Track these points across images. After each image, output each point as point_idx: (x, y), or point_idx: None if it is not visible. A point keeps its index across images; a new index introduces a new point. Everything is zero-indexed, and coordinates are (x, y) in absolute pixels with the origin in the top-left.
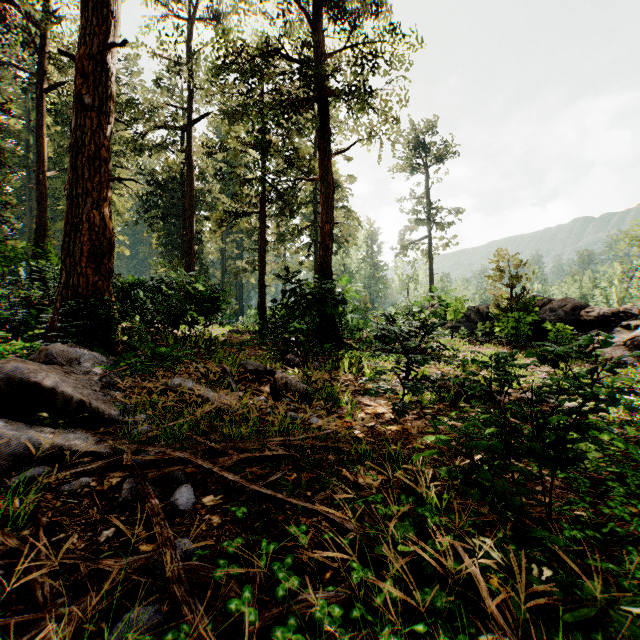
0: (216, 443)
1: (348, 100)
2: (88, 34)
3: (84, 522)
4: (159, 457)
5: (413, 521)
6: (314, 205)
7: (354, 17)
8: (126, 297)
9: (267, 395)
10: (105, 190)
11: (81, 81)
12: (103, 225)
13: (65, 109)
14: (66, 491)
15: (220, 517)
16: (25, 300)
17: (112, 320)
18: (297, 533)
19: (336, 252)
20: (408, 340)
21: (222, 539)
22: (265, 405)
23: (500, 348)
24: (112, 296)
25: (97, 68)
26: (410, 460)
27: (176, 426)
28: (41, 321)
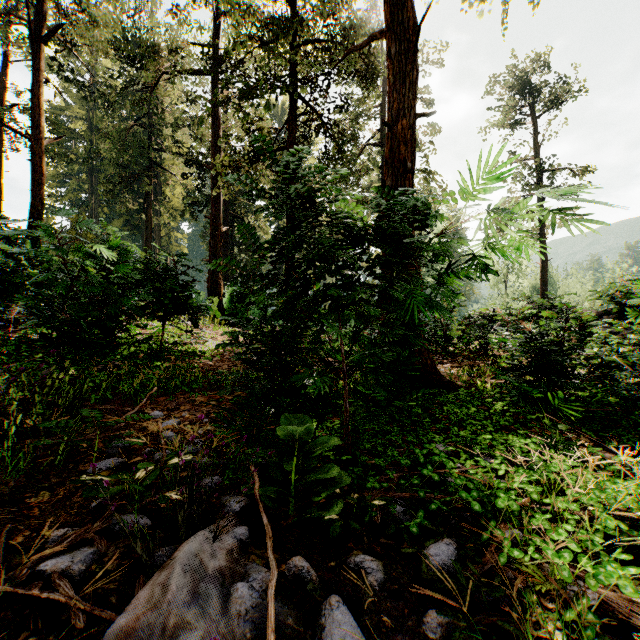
0: None
1: None
2: None
3: None
4: None
5: None
6: (382, 171)
7: None
8: (0, 282)
9: None
10: None
11: None
12: None
13: (108, 93)
14: None
15: None
16: None
17: None
18: None
19: None
20: None
21: None
22: None
23: None
24: None
25: None
26: None
27: None
28: None
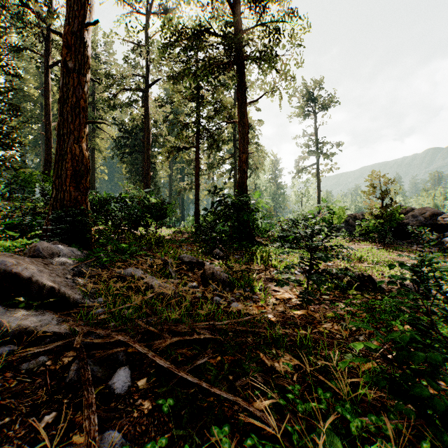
0: (153, 327)
1: (259, 61)
2: (71, 18)
3: (31, 404)
4: (104, 340)
5: (333, 420)
6: (234, 142)
7: (263, 3)
8: (101, 208)
9: (198, 282)
10: (83, 130)
11: (66, 52)
12: (81, 155)
13: None
14: (25, 369)
15: (151, 402)
16: (32, 210)
17: (86, 224)
18: (220, 435)
19: (249, 175)
20: (311, 240)
21: (150, 428)
22: (196, 290)
23: (374, 245)
24: (88, 207)
25: (77, 42)
26: (320, 347)
27: (125, 308)
28: (41, 225)
